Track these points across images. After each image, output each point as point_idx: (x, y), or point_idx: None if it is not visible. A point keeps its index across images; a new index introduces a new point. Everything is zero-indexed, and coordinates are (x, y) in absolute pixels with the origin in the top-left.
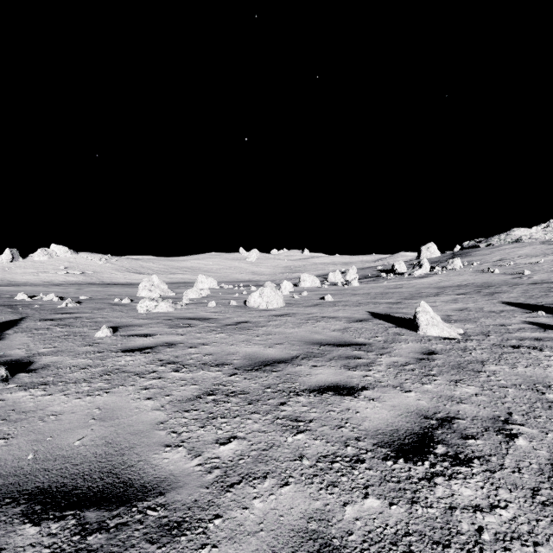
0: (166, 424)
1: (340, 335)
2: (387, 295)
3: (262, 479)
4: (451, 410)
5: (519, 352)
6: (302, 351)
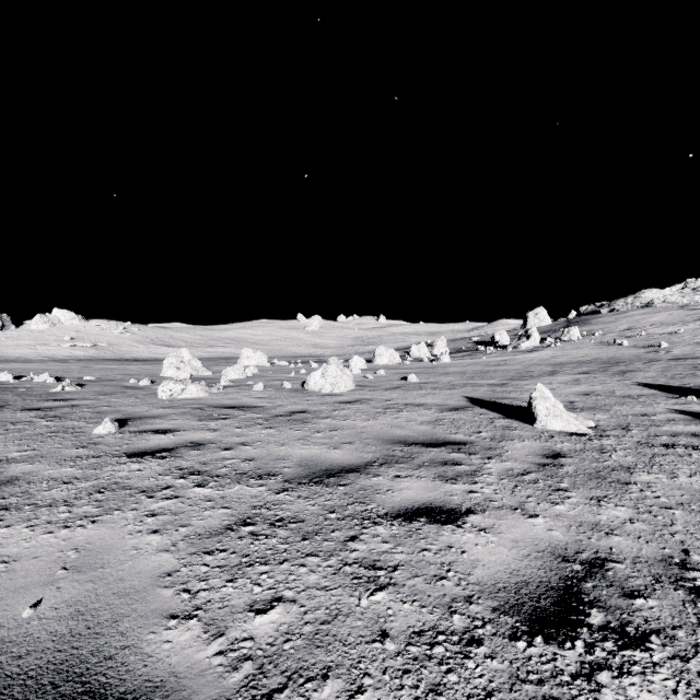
0: (175, 577)
1: (430, 430)
2: (488, 374)
3: (320, 682)
4: (600, 547)
5: (676, 453)
6: (380, 453)
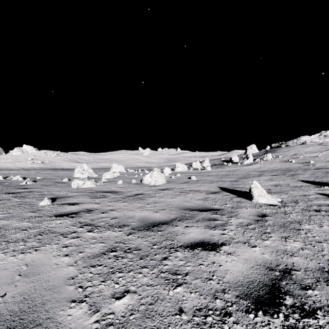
0: (75, 279)
1: (202, 203)
2: (229, 176)
3: None
4: (288, 263)
5: (321, 214)
6: (178, 215)
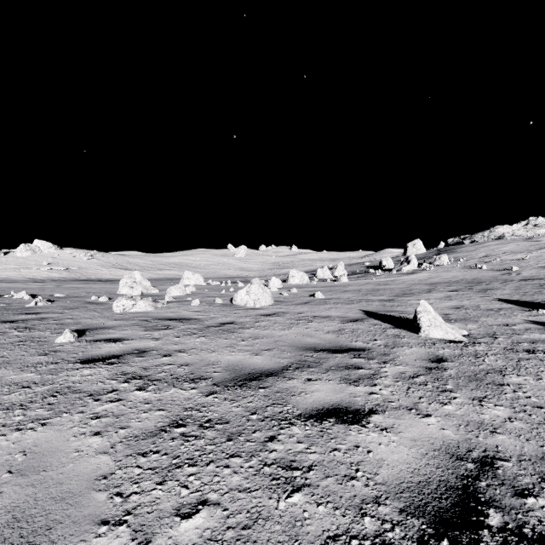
0: (110, 480)
1: (334, 338)
2: (378, 291)
3: None
4: (487, 446)
5: (537, 358)
6: (294, 359)
